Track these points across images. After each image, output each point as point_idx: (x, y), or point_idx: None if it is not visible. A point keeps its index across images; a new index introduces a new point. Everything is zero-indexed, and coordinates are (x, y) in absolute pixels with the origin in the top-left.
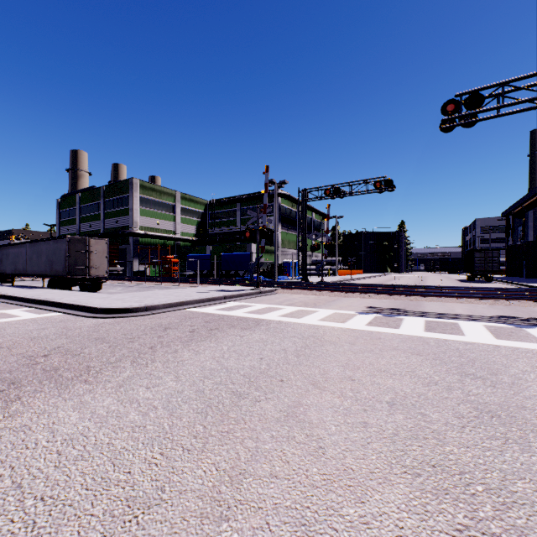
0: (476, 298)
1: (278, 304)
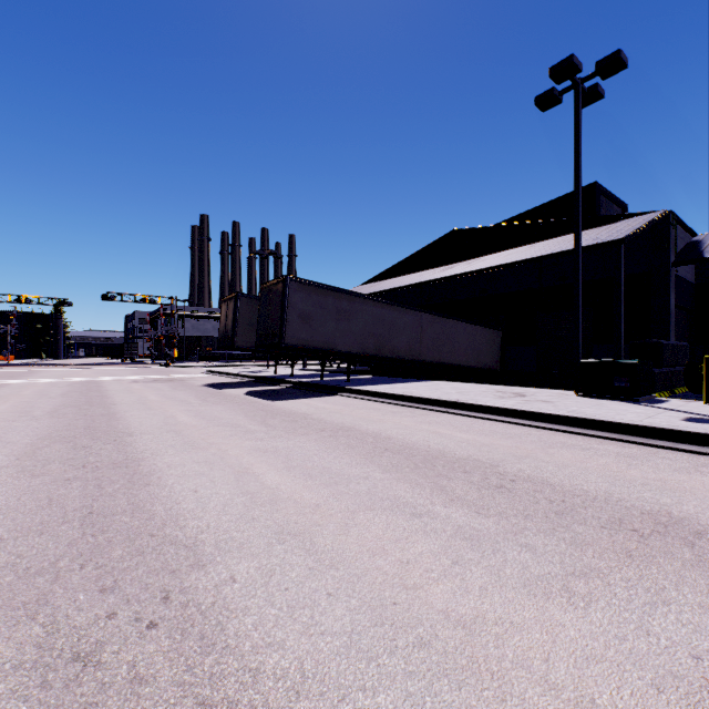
0: (115, 365)
1: (27, 369)
